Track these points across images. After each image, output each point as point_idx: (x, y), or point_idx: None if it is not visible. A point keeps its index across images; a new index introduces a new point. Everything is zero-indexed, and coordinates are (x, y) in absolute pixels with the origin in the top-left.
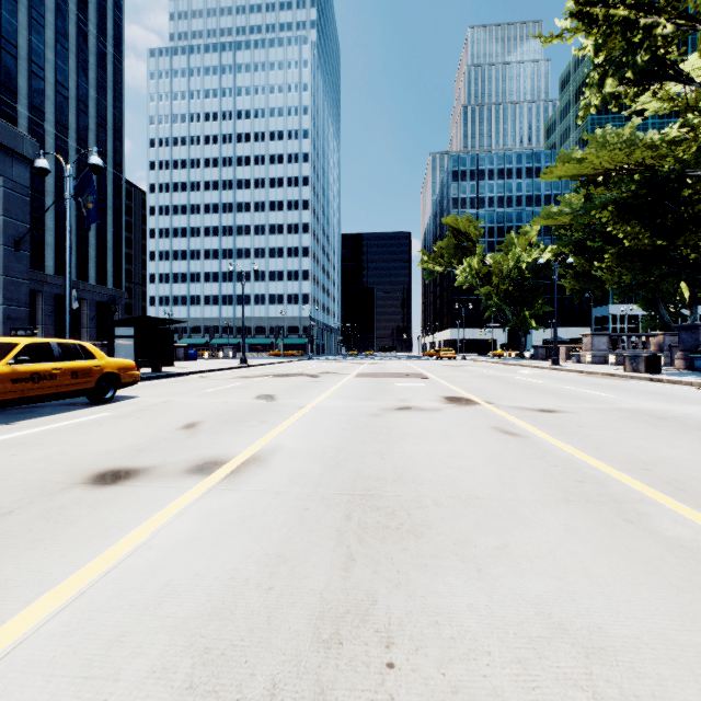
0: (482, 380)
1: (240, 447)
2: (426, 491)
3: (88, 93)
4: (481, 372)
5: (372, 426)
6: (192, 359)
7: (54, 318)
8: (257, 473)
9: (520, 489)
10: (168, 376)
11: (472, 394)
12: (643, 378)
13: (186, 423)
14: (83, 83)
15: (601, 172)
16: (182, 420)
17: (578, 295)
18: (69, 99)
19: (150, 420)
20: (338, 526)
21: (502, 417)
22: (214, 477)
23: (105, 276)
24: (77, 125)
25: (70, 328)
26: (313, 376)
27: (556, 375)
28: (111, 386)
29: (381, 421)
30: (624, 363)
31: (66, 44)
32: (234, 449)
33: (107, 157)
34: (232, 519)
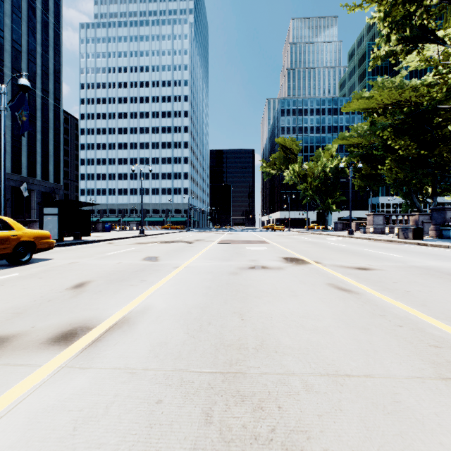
0: (306, 245)
1: (114, 308)
2: (291, 365)
3: (35, 49)
4: (303, 239)
5: (232, 284)
6: (107, 231)
7: (10, 202)
8: (119, 342)
9: (385, 359)
10: (84, 242)
11: (303, 255)
12: (413, 243)
13: (77, 282)
14: (32, 42)
15: (382, 106)
16: (75, 279)
17: (363, 189)
18: (22, 52)
19: (48, 280)
20: (195, 437)
21: (331, 275)
22: (72, 348)
23: (48, 174)
24: (27, 70)
25: (4, 207)
26: (189, 242)
27: (354, 241)
28: (28, 251)
29: (239, 279)
30: (398, 233)
31: (19, 14)
32: (108, 311)
33: (49, 93)
34: (61, 427)
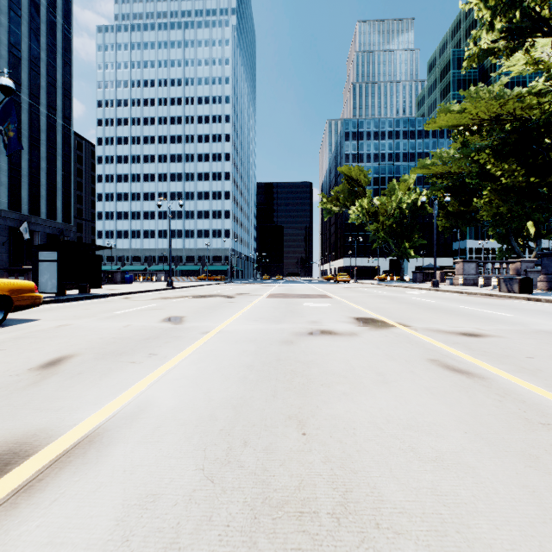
0: (381, 300)
1: (87, 407)
2: None
3: (39, 55)
4: (376, 293)
5: (285, 360)
6: (127, 282)
7: (7, 247)
8: (64, 495)
9: None
10: (92, 297)
11: (381, 315)
12: (521, 298)
13: (53, 358)
14: (35, 47)
15: (477, 122)
16: (53, 352)
17: (448, 230)
18: (22, 59)
19: (12, 353)
20: None
21: (430, 344)
22: None
23: (55, 212)
24: (29, 82)
25: None
26: (229, 297)
27: (442, 295)
28: None
29: (295, 351)
30: (499, 284)
31: (19, 12)
32: (75, 413)
33: (57, 111)
34: None
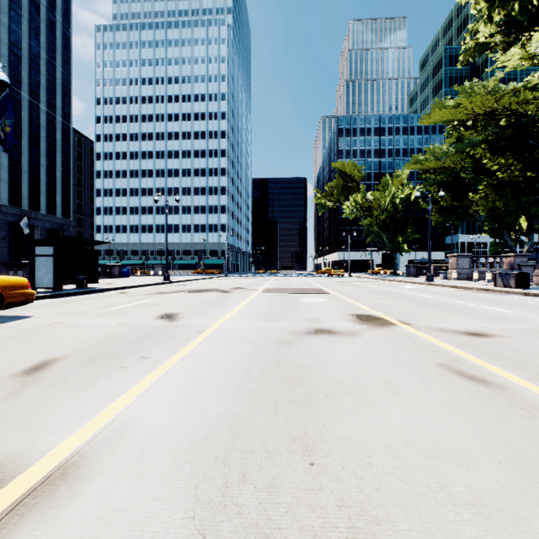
0: (377, 295)
1: (66, 426)
2: None
3: (39, 54)
4: (371, 288)
5: (284, 365)
6: (125, 276)
7: (8, 241)
8: None
9: None
10: (89, 292)
11: (379, 311)
12: (518, 293)
13: (38, 361)
14: (35, 45)
15: (472, 117)
16: (39, 355)
17: (441, 224)
18: (22, 57)
19: None
20: None
21: (436, 346)
22: None
23: (55, 207)
24: (29, 80)
25: None
26: (225, 291)
27: (437, 289)
28: None
29: (294, 354)
30: (495, 279)
31: (19, 11)
32: (51, 434)
33: (57, 108)
34: None
